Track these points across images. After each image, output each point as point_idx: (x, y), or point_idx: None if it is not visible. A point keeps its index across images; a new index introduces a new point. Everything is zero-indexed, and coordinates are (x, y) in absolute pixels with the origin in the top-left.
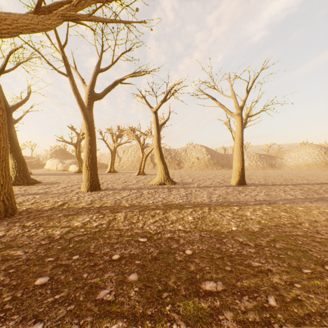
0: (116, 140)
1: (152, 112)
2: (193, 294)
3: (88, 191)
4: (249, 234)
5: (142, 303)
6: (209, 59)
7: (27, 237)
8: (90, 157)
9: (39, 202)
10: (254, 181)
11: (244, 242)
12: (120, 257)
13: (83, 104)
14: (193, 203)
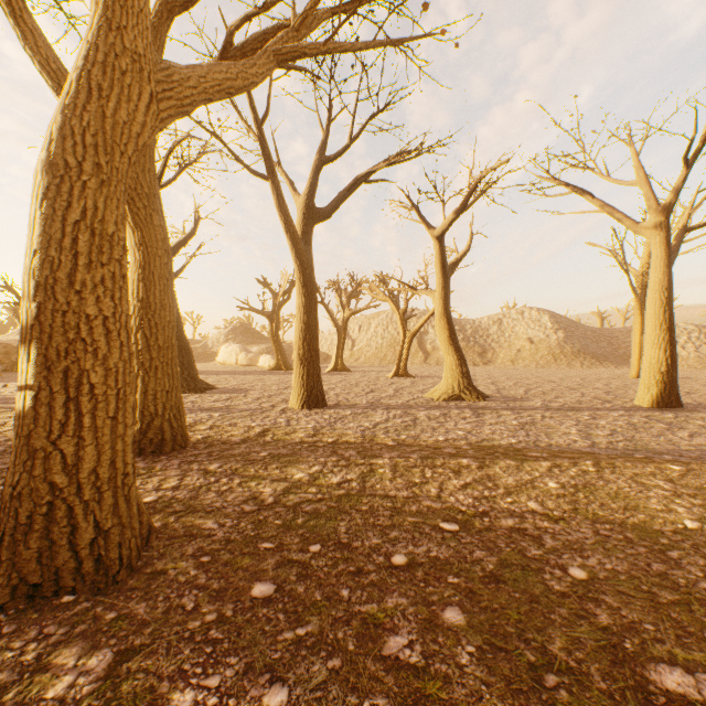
0: (347, 303)
1: (433, 238)
2: (634, 696)
3: (303, 408)
4: None
5: (497, 689)
6: (575, 97)
7: (216, 493)
8: (307, 338)
9: (220, 425)
10: (704, 399)
11: None
12: (408, 560)
13: (295, 233)
14: (548, 448)
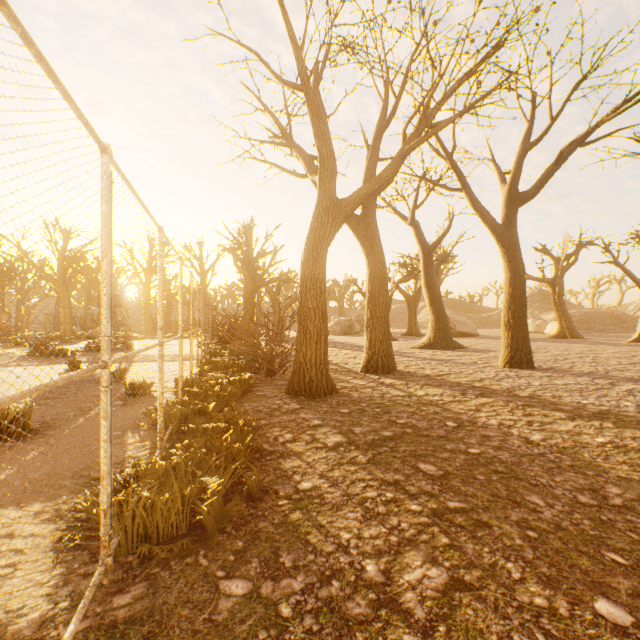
0: None
1: None
2: (402, 460)
3: (504, 366)
4: None
5: (366, 442)
6: None
7: (373, 389)
8: (511, 307)
9: (425, 368)
10: None
11: (609, 493)
12: (403, 422)
13: (492, 222)
14: None
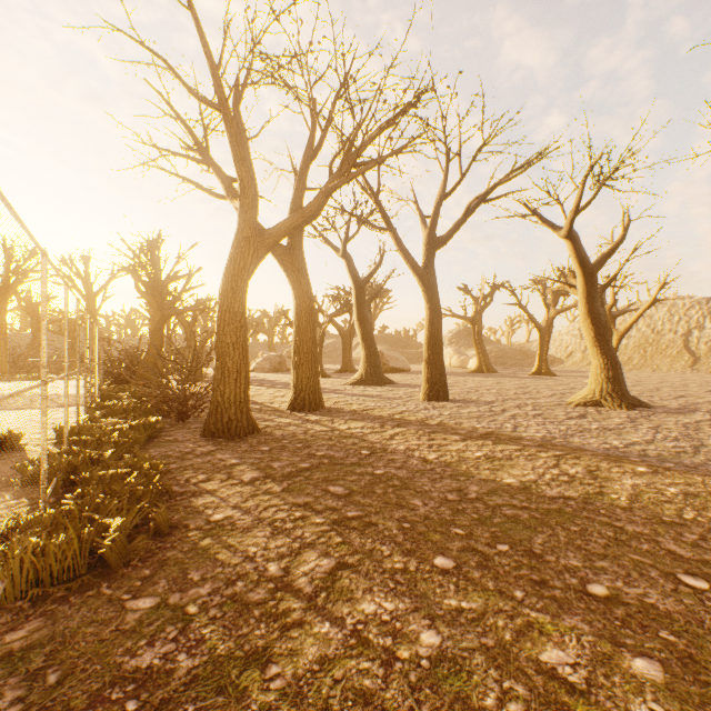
0: (552, 301)
1: (562, 238)
2: (315, 486)
3: (425, 400)
4: (510, 491)
5: (283, 475)
6: None
7: (297, 427)
8: (430, 344)
9: (353, 404)
10: None
11: (470, 491)
12: (322, 454)
13: (414, 263)
14: (554, 442)
